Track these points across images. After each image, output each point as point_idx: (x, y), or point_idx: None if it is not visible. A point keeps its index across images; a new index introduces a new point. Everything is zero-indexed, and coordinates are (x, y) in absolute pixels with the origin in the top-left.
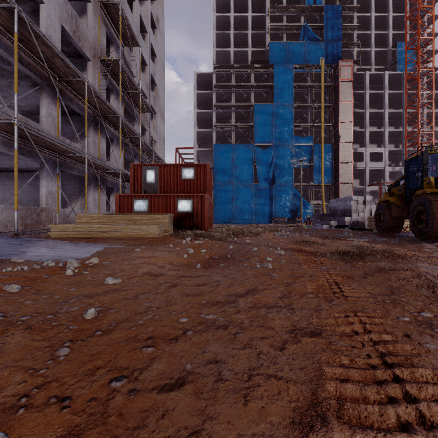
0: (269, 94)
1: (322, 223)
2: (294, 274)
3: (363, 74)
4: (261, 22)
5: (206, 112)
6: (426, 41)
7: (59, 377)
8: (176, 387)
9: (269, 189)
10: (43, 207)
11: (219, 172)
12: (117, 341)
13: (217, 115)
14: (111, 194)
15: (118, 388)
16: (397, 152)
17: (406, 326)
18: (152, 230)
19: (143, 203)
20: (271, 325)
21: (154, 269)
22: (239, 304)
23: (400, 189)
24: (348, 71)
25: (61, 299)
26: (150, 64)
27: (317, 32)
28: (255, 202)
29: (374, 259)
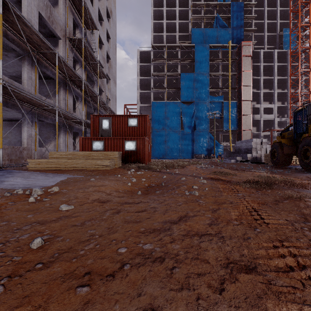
0: (192, 65)
1: (230, 158)
2: (217, 200)
3: (258, 51)
4: (185, 14)
5: (146, 79)
6: (305, 27)
7: None
8: None
9: (192, 134)
10: (24, 146)
11: (155, 121)
12: (54, 278)
13: (154, 81)
14: (77, 137)
15: None
16: (284, 108)
17: None
18: (105, 164)
19: (99, 144)
20: (205, 257)
21: (102, 197)
22: (173, 231)
23: (289, 133)
24: (248, 49)
25: (17, 226)
26: (105, 43)
27: (226, 21)
28: (181, 143)
29: (279, 188)
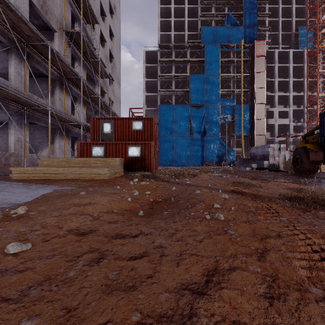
0: (201, 66)
1: (245, 166)
2: (255, 230)
3: (273, 51)
4: (194, 12)
5: (152, 80)
6: (323, 24)
7: None
8: None
9: (201, 140)
10: (12, 152)
11: (162, 126)
12: None
13: (161, 83)
14: (76, 142)
15: None
16: (299, 111)
17: None
18: (103, 173)
19: (100, 149)
20: None
21: (84, 224)
22: None
23: (314, 137)
24: (262, 49)
25: None
26: (108, 41)
27: (237, 19)
28: (190, 150)
29: None
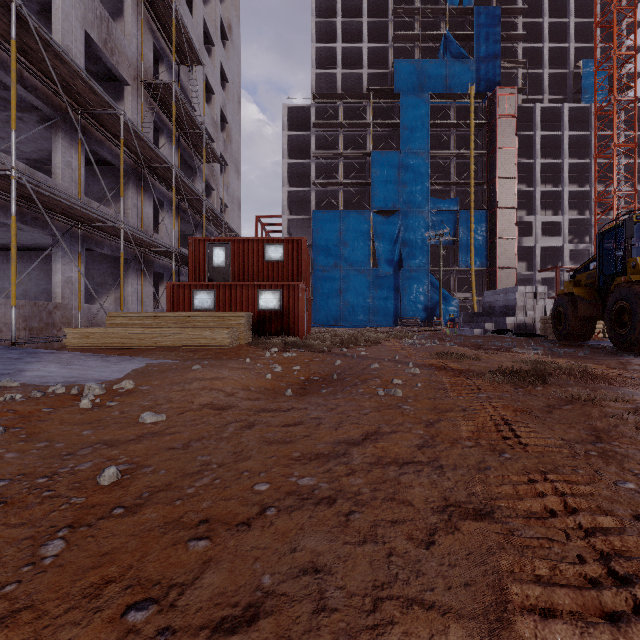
0: (394, 136)
1: (473, 326)
2: (438, 406)
3: (531, 107)
4: (381, 32)
5: (301, 163)
6: (625, 58)
7: (37, 601)
8: (243, 624)
9: (394, 277)
10: (57, 302)
11: (320, 251)
12: (147, 528)
13: (317, 167)
14: (161, 283)
15: (139, 625)
16: (582, 222)
17: (632, 498)
18: (220, 337)
19: (207, 297)
20: (407, 497)
21: (219, 399)
22: (352, 458)
23: (589, 275)
24: (510, 103)
25: (66, 449)
26: (218, 92)
27: (464, 46)
28: (373, 296)
29: (560, 382)
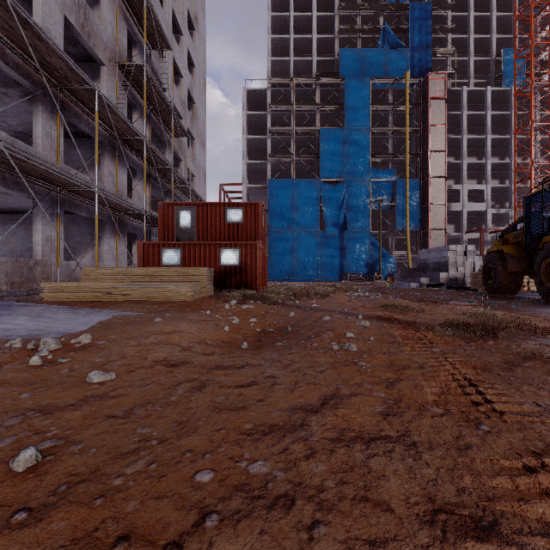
0: (340, 115)
1: (410, 280)
2: (394, 362)
3: (459, 90)
4: (328, 25)
5: (258, 139)
6: (541, 46)
7: None
8: None
9: (340, 237)
10: (38, 258)
11: (275, 215)
12: (46, 549)
13: (272, 142)
14: (134, 242)
15: None
16: (503, 190)
17: None
18: (184, 291)
19: (174, 254)
20: (383, 495)
21: (173, 354)
22: (311, 431)
23: (516, 235)
24: (441, 86)
25: None
26: (186, 75)
27: (400, 37)
28: (321, 254)
29: (510, 336)
